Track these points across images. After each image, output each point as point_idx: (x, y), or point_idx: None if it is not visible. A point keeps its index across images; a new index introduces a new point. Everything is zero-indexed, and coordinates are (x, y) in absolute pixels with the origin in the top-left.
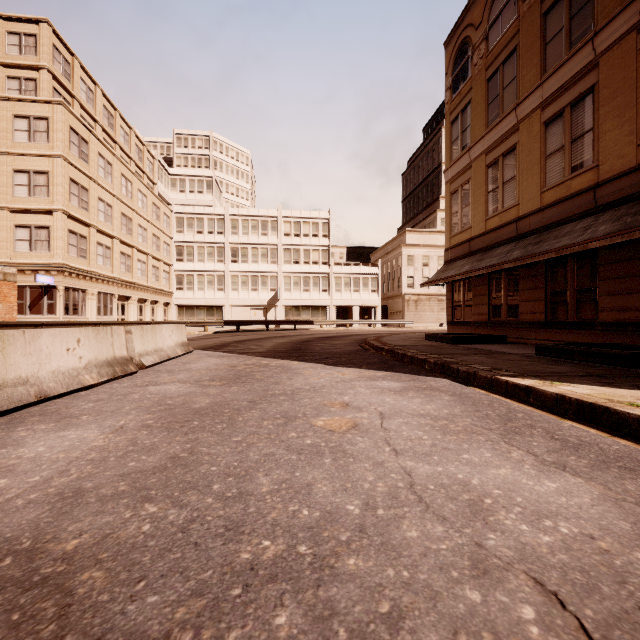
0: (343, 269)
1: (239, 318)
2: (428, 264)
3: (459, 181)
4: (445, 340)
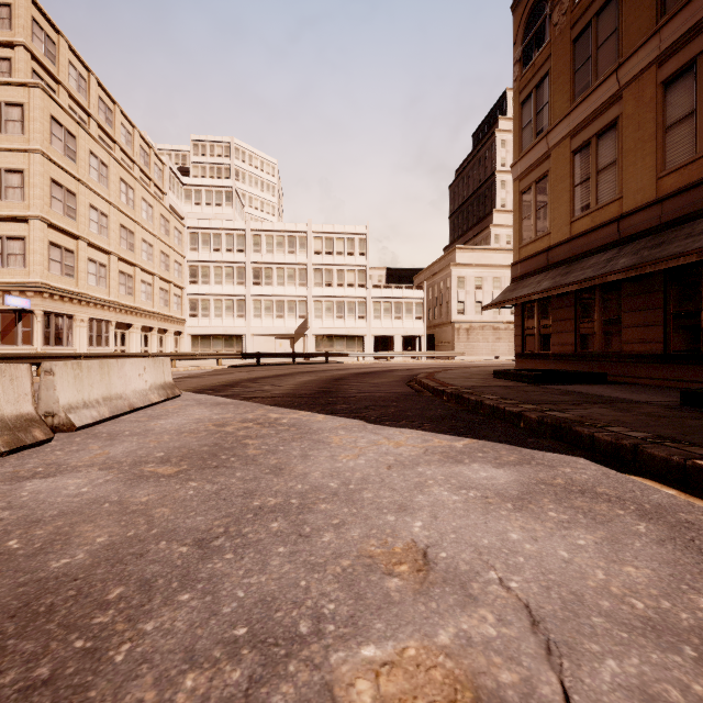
0: (383, 292)
1: (262, 349)
2: (482, 287)
3: (532, 176)
4: (523, 379)
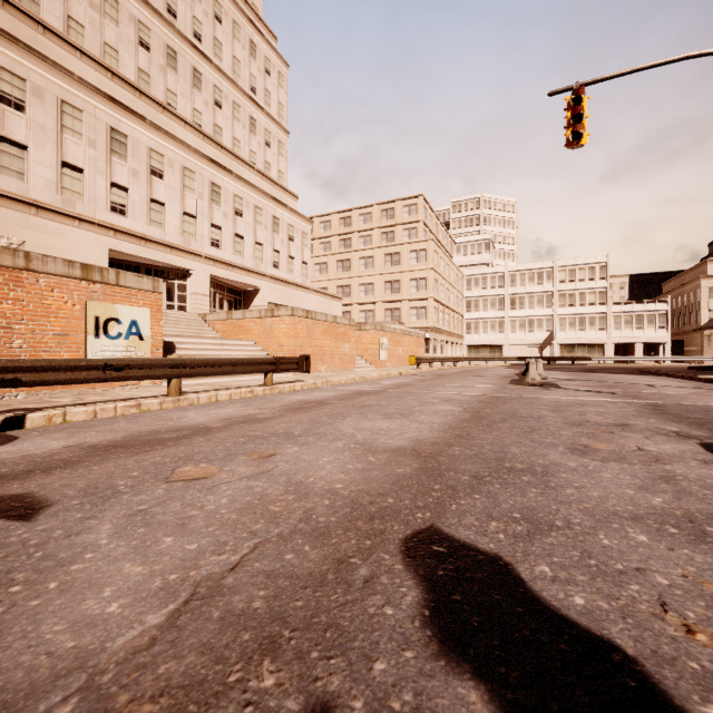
0: (623, 308)
1: (517, 355)
2: None
3: None
4: (698, 369)
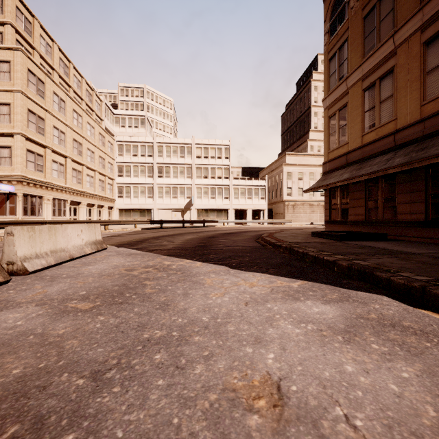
0: (240, 182)
1: (163, 218)
2: (302, 178)
3: (336, 106)
4: (332, 237)
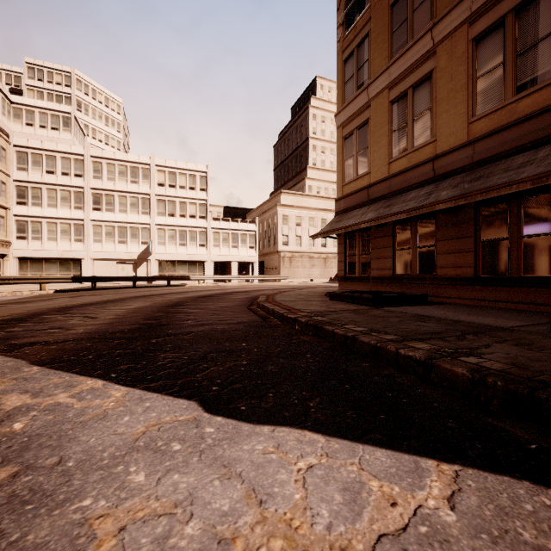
0: (221, 224)
1: (103, 273)
2: (301, 224)
3: (354, 123)
4: (361, 301)
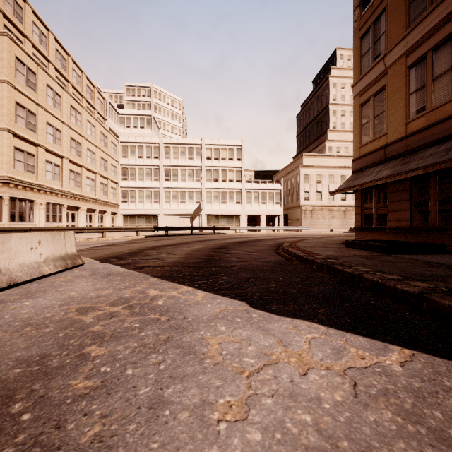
0: (253, 185)
1: (171, 224)
2: (321, 181)
3: (370, 91)
4: (374, 248)
